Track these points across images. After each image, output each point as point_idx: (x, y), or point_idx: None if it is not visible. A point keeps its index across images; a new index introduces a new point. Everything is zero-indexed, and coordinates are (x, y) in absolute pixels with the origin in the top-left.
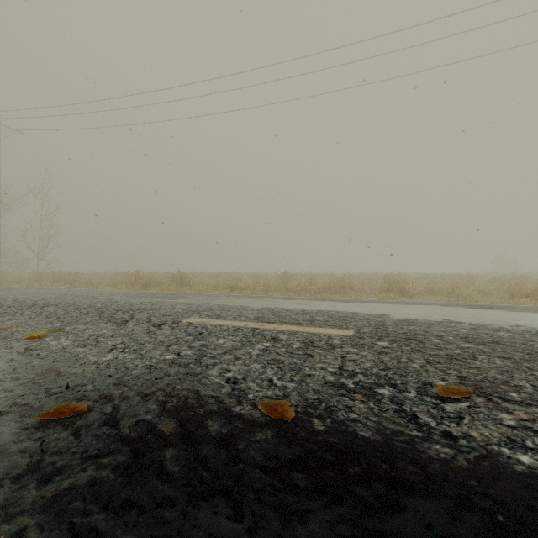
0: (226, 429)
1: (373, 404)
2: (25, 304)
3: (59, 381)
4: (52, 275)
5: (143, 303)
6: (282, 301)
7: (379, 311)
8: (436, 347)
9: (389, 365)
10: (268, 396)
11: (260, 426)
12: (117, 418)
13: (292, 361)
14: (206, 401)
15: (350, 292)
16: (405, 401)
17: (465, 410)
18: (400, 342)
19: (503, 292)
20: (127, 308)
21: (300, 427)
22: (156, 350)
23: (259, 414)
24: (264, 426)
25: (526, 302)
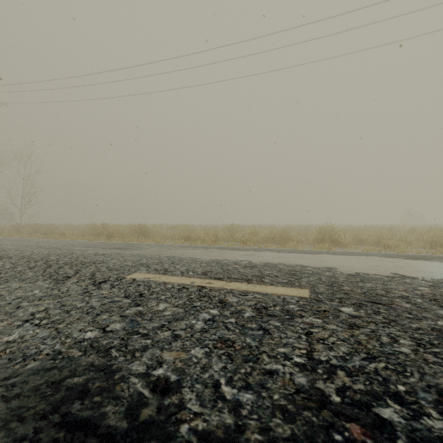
0: None
1: None
2: None
3: None
4: (30, 227)
5: (97, 255)
6: (229, 252)
7: (325, 263)
8: (412, 316)
9: (371, 349)
10: (212, 430)
11: None
12: None
13: (245, 343)
14: None
15: (290, 242)
16: None
17: None
18: (366, 307)
19: (423, 242)
20: (77, 261)
21: None
22: (79, 323)
23: None
24: None
25: None
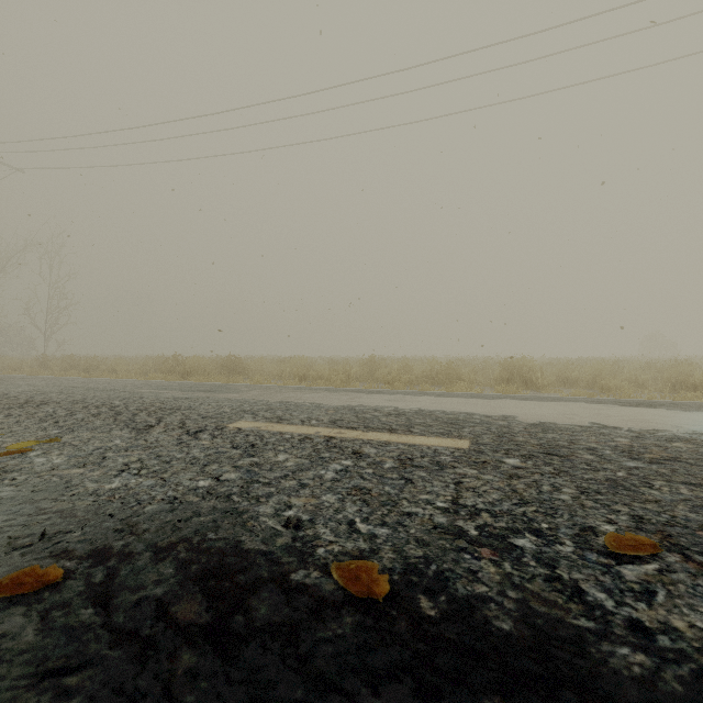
0: (279, 614)
1: (510, 567)
2: (16, 401)
3: (32, 524)
4: (62, 360)
5: (178, 400)
6: (367, 396)
7: (501, 411)
8: (590, 467)
9: (526, 496)
10: (347, 551)
11: (333, 609)
12: (108, 593)
13: (384, 491)
14: (251, 561)
15: (459, 383)
16: (559, 560)
17: (654, 578)
18: (537, 459)
19: (663, 384)
20: (155, 407)
21: (398, 611)
22: (186, 473)
23: (333, 584)
24: (340, 609)
25: (695, 396)
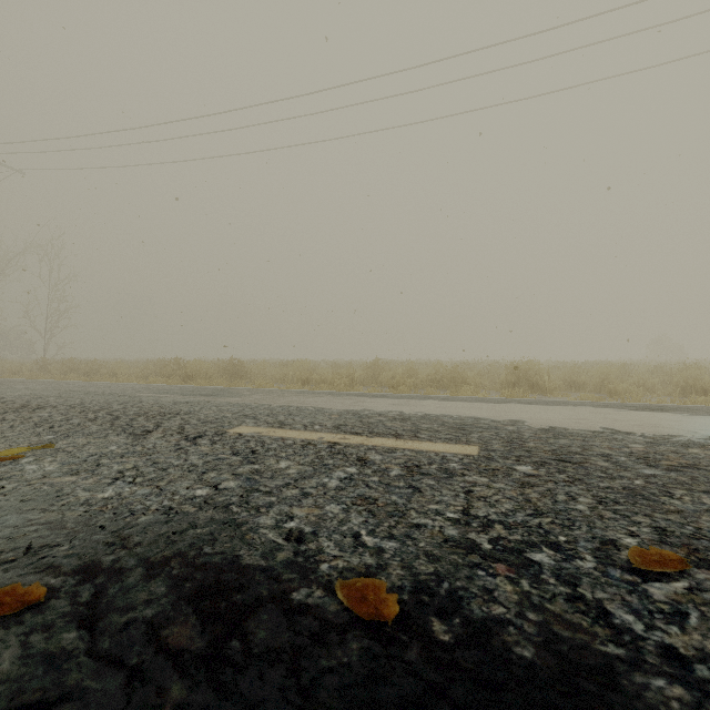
0: (279, 639)
1: (528, 585)
2: (12, 405)
3: (18, 537)
4: (62, 363)
5: (178, 404)
6: (371, 400)
7: (509, 415)
8: (606, 475)
9: (541, 506)
10: (353, 567)
11: (338, 634)
12: (93, 614)
13: (390, 500)
14: (250, 578)
15: (465, 386)
16: (580, 578)
17: (685, 597)
18: (550, 466)
19: (672, 387)
20: (153, 412)
21: (409, 635)
22: (183, 481)
23: (337, 605)
24: (346, 633)
25: (705, 400)
